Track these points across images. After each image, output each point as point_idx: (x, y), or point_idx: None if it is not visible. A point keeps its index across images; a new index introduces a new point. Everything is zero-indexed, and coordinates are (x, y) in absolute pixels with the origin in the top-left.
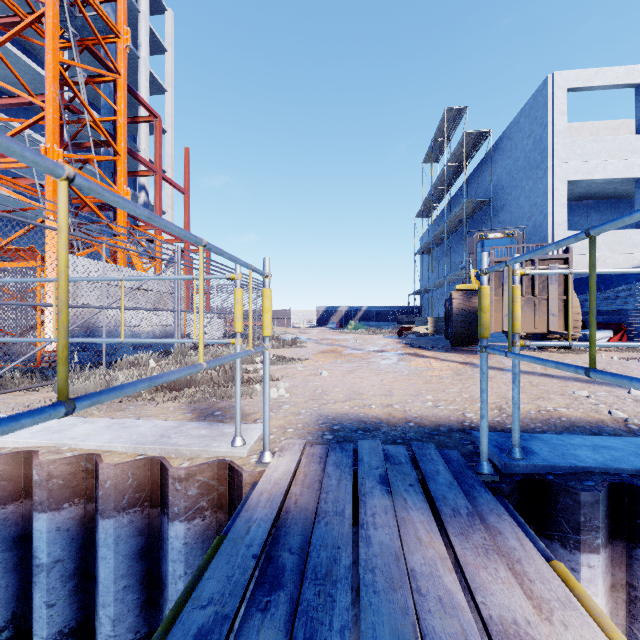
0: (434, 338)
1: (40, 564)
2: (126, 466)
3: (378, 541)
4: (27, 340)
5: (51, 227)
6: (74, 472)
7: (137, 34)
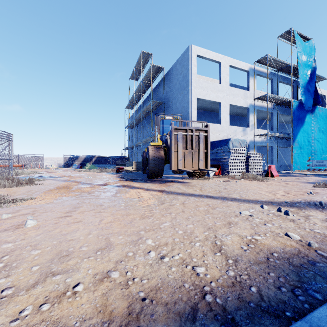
0: (137, 173)
1: None
2: None
3: None
4: None
5: None
6: None
7: None
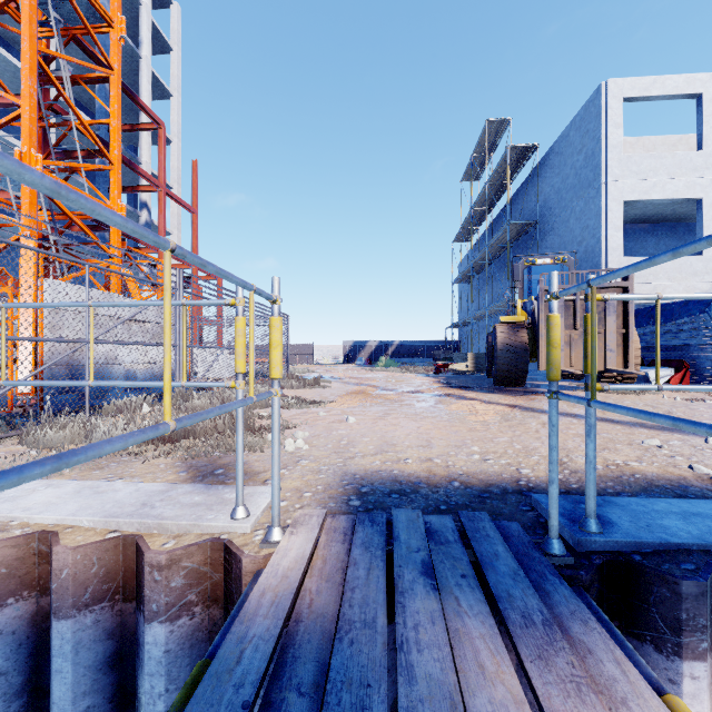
0: (475, 376)
1: None
2: (90, 549)
3: (424, 673)
4: None
5: (18, 244)
6: (22, 556)
7: (138, 30)
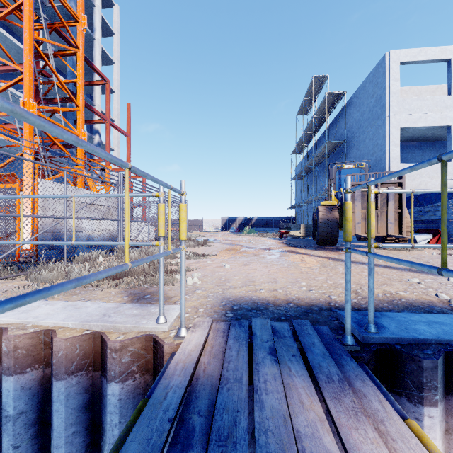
0: (305, 239)
1: (8, 415)
2: (74, 340)
3: (269, 405)
4: (1, 243)
5: (25, 158)
6: (35, 344)
7: (93, 22)
